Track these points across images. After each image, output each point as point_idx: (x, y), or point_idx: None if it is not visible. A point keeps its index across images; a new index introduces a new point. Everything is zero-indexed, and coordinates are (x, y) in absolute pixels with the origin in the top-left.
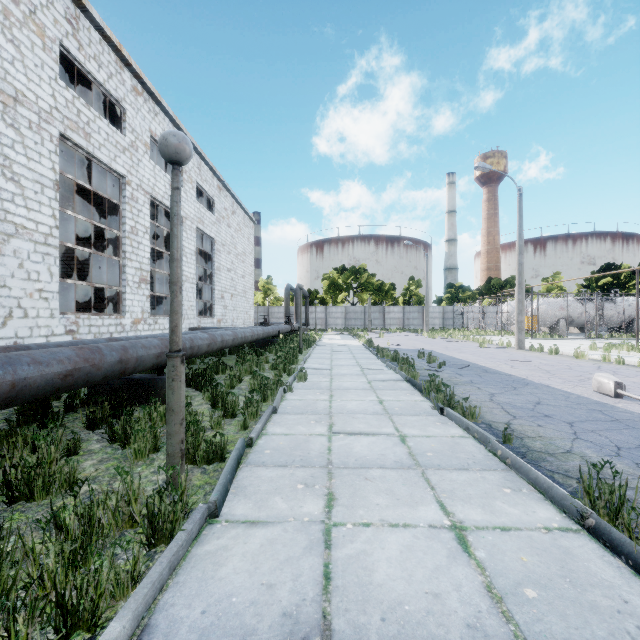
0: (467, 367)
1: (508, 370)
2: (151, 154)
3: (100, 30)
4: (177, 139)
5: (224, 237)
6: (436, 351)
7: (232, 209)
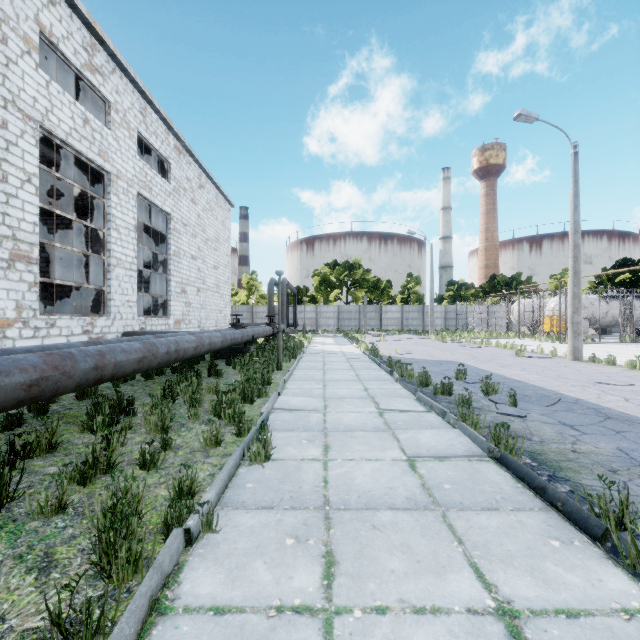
0: (556, 402)
1: (639, 411)
2: (70, 87)
3: None
4: None
5: (186, 215)
6: (467, 364)
7: (199, 182)
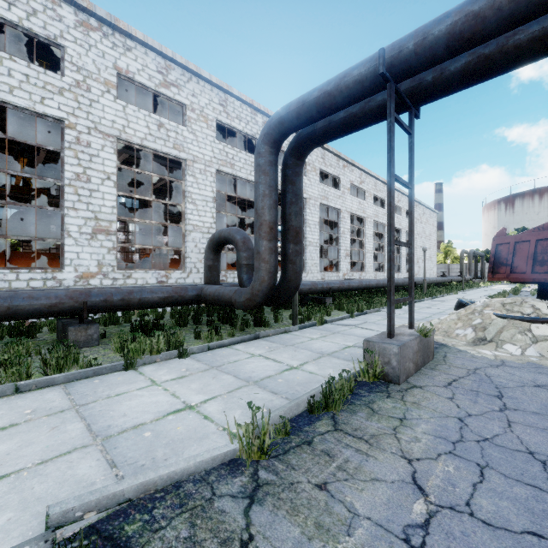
0: None
1: None
2: None
3: (380, 181)
4: (425, 249)
5: (418, 230)
6: None
7: (423, 212)
